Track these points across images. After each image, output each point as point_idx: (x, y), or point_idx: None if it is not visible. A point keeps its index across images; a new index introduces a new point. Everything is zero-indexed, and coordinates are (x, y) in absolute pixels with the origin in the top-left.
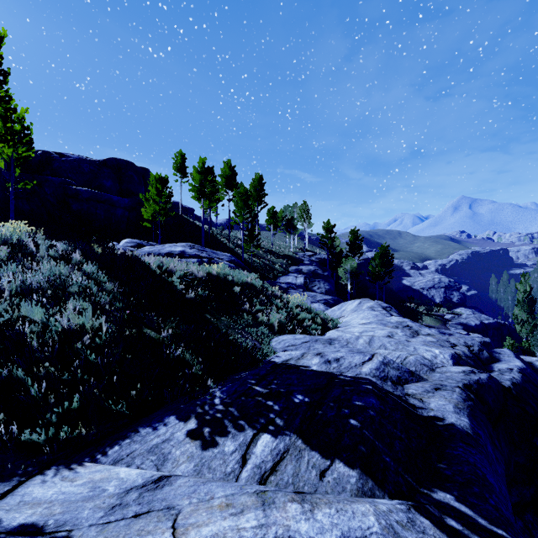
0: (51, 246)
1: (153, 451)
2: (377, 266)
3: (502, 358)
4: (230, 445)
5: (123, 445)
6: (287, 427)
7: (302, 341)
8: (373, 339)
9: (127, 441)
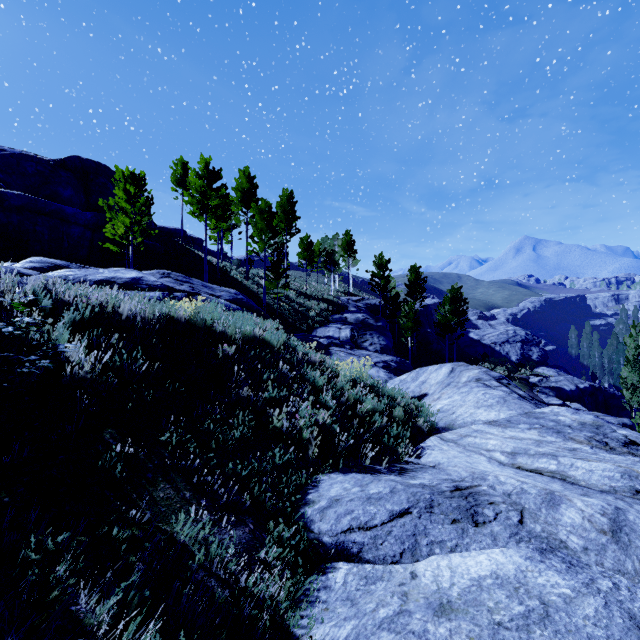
0: None
1: None
2: (447, 314)
3: None
4: None
5: None
6: None
7: (388, 511)
8: (627, 520)
9: None
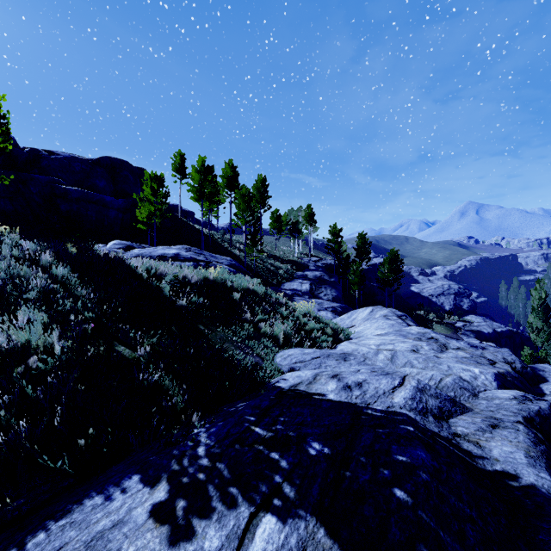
0: (17, 246)
1: (93, 547)
2: (386, 272)
3: (548, 377)
4: (214, 536)
5: (53, 530)
6: (300, 502)
7: (311, 357)
8: (396, 354)
9: (61, 523)
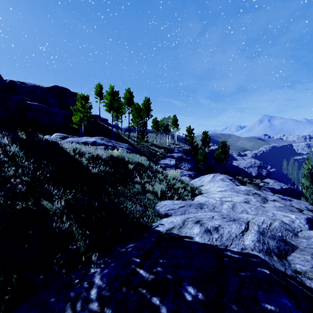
0: None
1: None
2: (219, 154)
3: None
4: None
5: None
6: None
7: (179, 206)
8: (235, 205)
9: None
